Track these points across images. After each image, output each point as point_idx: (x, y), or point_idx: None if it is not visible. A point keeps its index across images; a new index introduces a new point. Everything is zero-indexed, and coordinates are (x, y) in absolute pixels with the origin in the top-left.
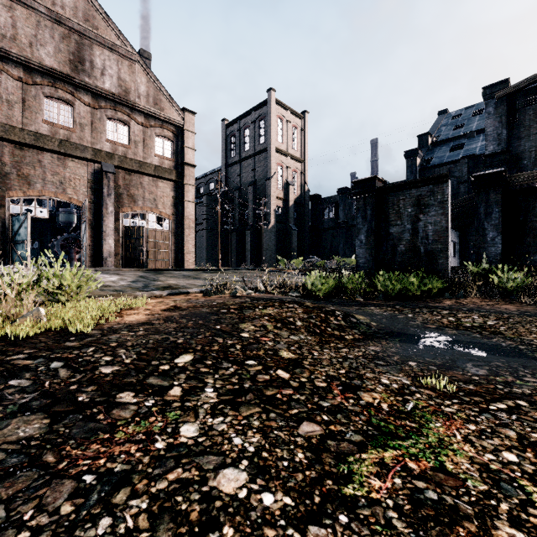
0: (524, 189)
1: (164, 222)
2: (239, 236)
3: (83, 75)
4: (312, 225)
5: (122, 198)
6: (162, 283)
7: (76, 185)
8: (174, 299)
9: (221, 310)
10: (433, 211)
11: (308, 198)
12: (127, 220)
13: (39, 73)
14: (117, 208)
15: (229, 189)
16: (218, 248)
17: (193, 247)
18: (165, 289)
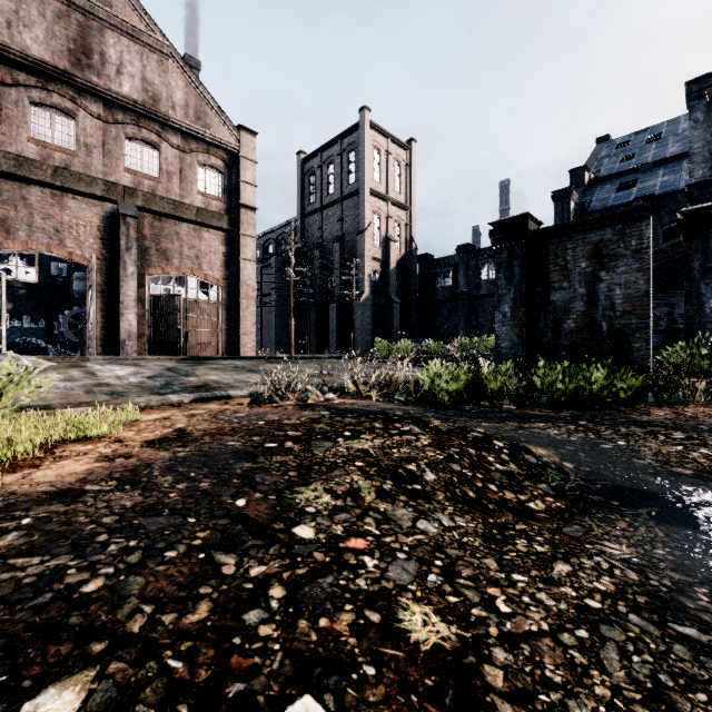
0: None
1: (210, 290)
2: (321, 311)
3: (89, 72)
4: (421, 296)
5: (148, 254)
6: (196, 379)
7: (80, 235)
8: (193, 413)
9: (266, 445)
10: (623, 266)
11: (415, 259)
12: (156, 286)
13: (22, 68)
14: (142, 269)
15: (307, 247)
16: (290, 328)
17: (253, 325)
18: (196, 389)
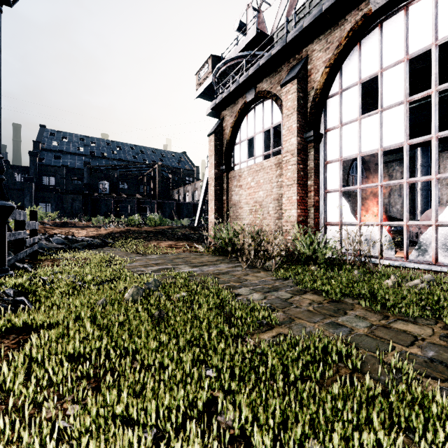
0: (96, 198)
1: None
2: None
3: None
4: None
5: None
6: None
7: None
8: None
9: None
10: (78, 202)
11: None
12: None
13: None
14: None
15: None
16: None
17: None
18: None
